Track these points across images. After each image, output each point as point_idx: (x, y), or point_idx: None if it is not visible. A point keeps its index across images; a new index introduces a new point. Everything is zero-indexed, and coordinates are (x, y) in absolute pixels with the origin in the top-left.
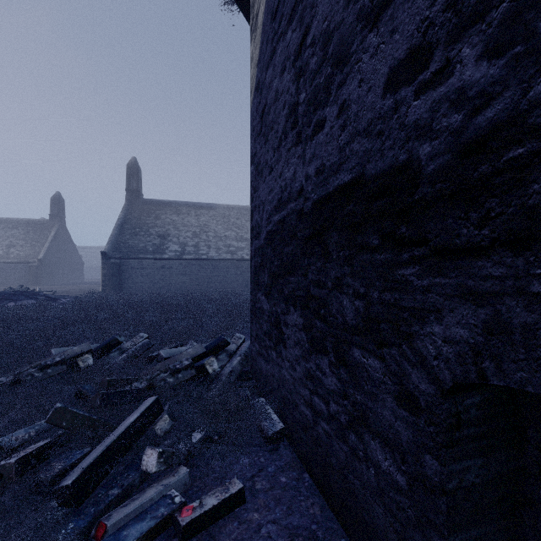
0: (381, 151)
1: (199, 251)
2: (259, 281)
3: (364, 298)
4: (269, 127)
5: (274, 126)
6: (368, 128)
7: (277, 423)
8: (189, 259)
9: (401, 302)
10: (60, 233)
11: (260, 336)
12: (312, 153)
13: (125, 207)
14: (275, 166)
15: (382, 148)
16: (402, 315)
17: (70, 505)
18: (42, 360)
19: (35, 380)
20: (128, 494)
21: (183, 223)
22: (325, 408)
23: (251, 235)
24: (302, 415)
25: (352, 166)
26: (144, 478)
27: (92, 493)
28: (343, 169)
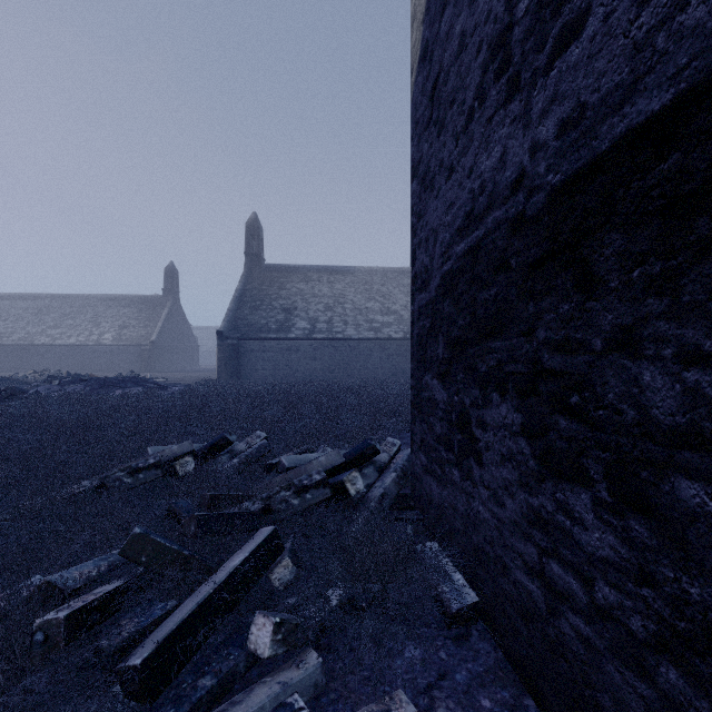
0: None
1: (332, 328)
2: (426, 357)
3: None
4: (446, 104)
5: (456, 96)
6: None
7: (465, 590)
8: (321, 339)
9: None
10: (174, 311)
11: (429, 443)
12: (549, 96)
13: (244, 275)
14: (458, 163)
15: None
16: None
17: (139, 699)
18: (135, 461)
19: (123, 488)
20: (228, 687)
21: (313, 293)
22: (579, 590)
23: (412, 288)
24: (518, 588)
25: (680, 65)
26: (252, 660)
27: (174, 679)
28: (646, 87)
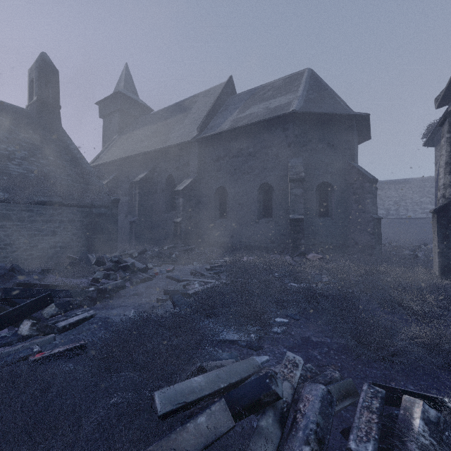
0: None
1: (399, 213)
2: None
3: None
4: None
5: None
6: None
7: None
8: (392, 219)
9: None
10: None
11: None
12: None
13: None
14: None
15: None
16: None
17: None
18: None
19: None
20: None
21: (386, 195)
22: None
23: None
24: None
25: None
26: None
27: None
28: None
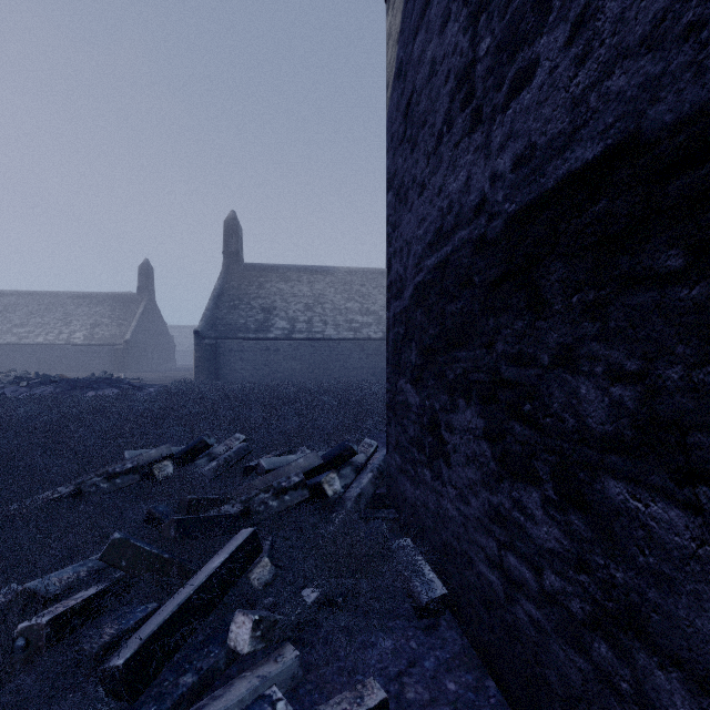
0: (697, 65)
1: (312, 328)
2: (401, 362)
3: (639, 381)
4: (418, 123)
5: (428, 118)
6: (653, 31)
7: (435, 583)
8: (300, 339)
9: None
10: (149, 309)
11: (403, 445)
12: (505, 133)
13: (222, 274)
14: (429, 181)
15: (700, 57)
16: None
17: (121, 698)
18: (112, 466)
19: (100, 493)
20: (208, 683)
21: (293, 293)
22: (531, 579)
23: (388, 295)
24: (481, 580)
25: (607, 124)
26: (232, 657)
27: (155, 678)
28: (582, 138)
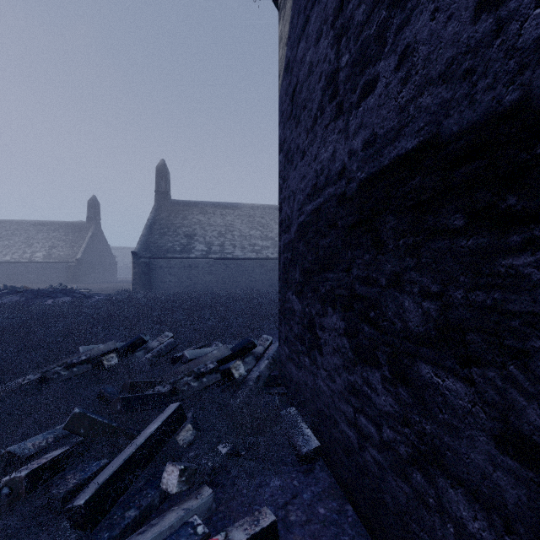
0: (470, 97)
1: (224, 250)
2: (288, 279)
3: (439, 299)
4: (301, 107)
5: (307, 104)
6: (446, 70)
7: (312, 439)
8: (215, 259)
9: (507, 304)
10: (96, 235)
11: (290, 339)
12: (358, 123)
13: (154, 208)
14: (308, 149)
15: (472, 92)
16: (509, 323)
17: (82, 528)
18: (69, 358)
19: (61, 379)
20: (147, 516)
21: (209, 223)
22: (375, 432)
23: (279, 229)
24: (343, 435)
25: (420, 126)
26: (164, 497)
27: (107, 513)
28: (405, 134)
